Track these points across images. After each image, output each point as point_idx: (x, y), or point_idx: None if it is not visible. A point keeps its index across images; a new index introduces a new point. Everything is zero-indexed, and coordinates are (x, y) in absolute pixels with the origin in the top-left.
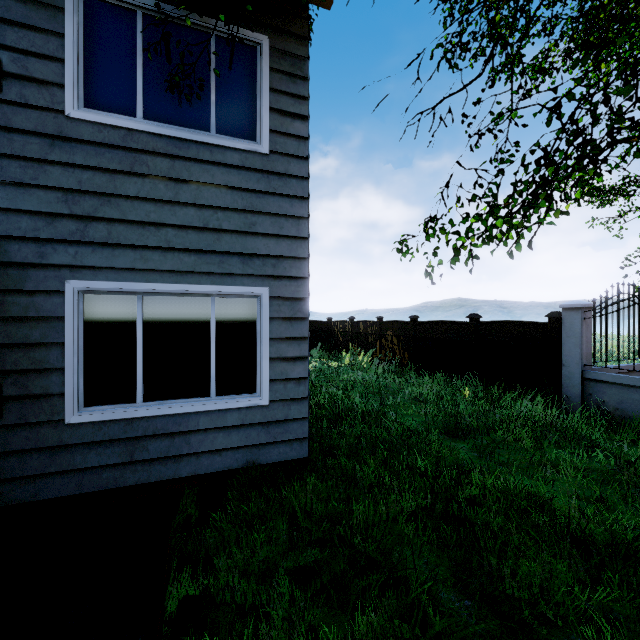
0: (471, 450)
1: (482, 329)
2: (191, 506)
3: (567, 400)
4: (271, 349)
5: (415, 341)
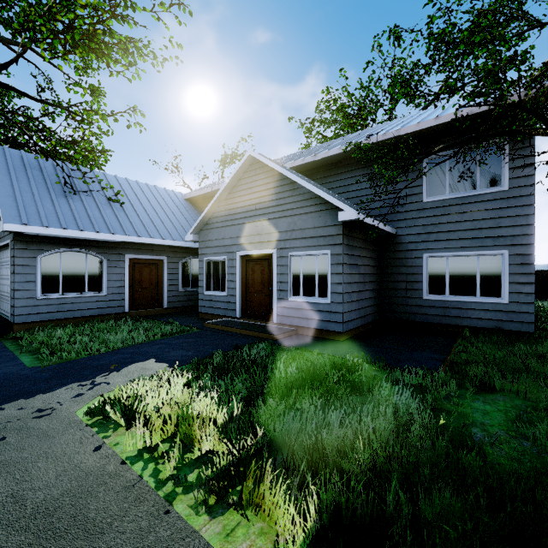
0: None
1: None
2: (467, 333)
3: None
4: (509, 278)
5: None
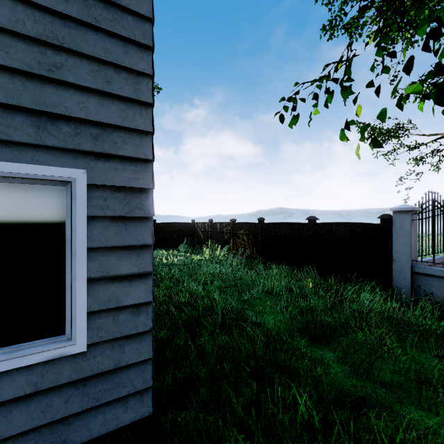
0: (341, 361)
1: (319, 229)
2: None
3: (397, 291)
4: (90, 265)
5: (262, 239)
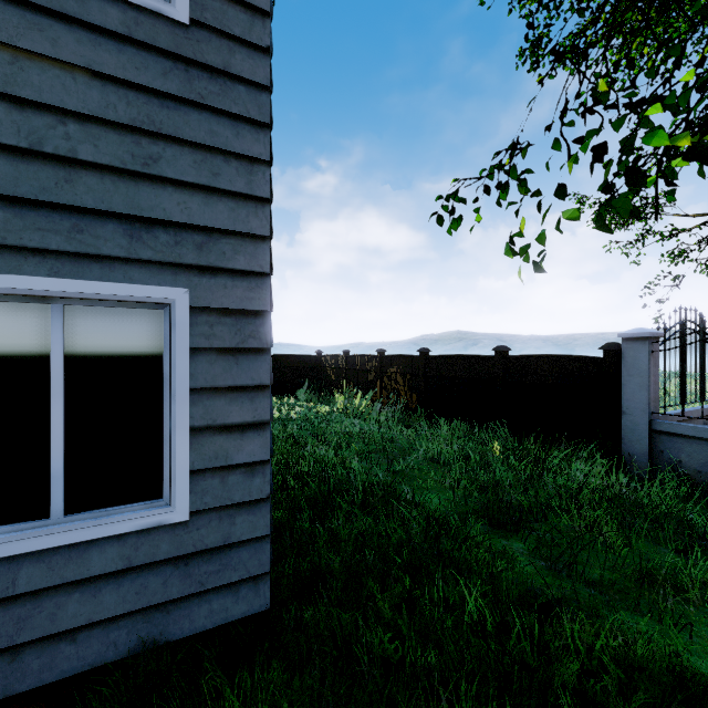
0: (533, 554)
1: (512, 365)
2: None
3: (629, 459)
4: (193, 410)
5: (425, 380)
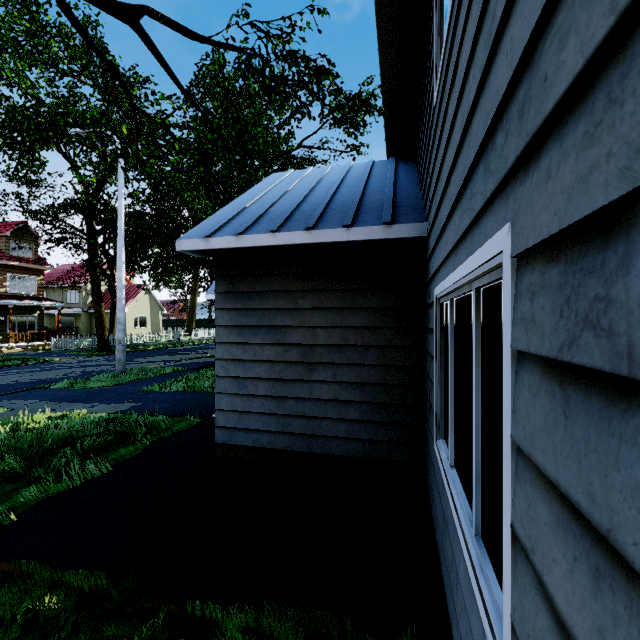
0: None
1: None
2: None
3: None
4: (517, 491)
5: None
